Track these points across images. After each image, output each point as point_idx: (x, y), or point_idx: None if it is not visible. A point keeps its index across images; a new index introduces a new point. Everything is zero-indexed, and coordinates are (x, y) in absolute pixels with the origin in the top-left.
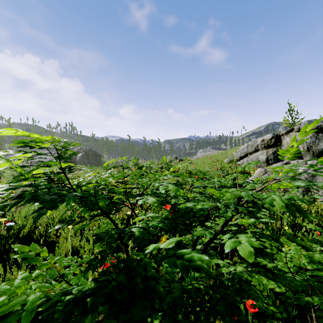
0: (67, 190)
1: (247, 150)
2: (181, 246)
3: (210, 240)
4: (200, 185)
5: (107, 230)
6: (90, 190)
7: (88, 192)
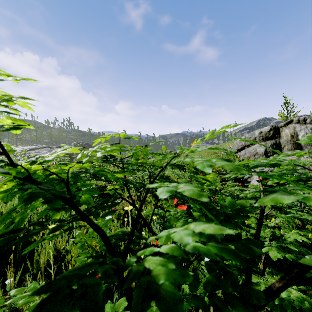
0: (0, 166)
1: (244, 143)
2: (235, 280)
3: (298, 271)
4: (263, 163)
5: (83, 266)
6: (62, 172)
7: (56, 175)
